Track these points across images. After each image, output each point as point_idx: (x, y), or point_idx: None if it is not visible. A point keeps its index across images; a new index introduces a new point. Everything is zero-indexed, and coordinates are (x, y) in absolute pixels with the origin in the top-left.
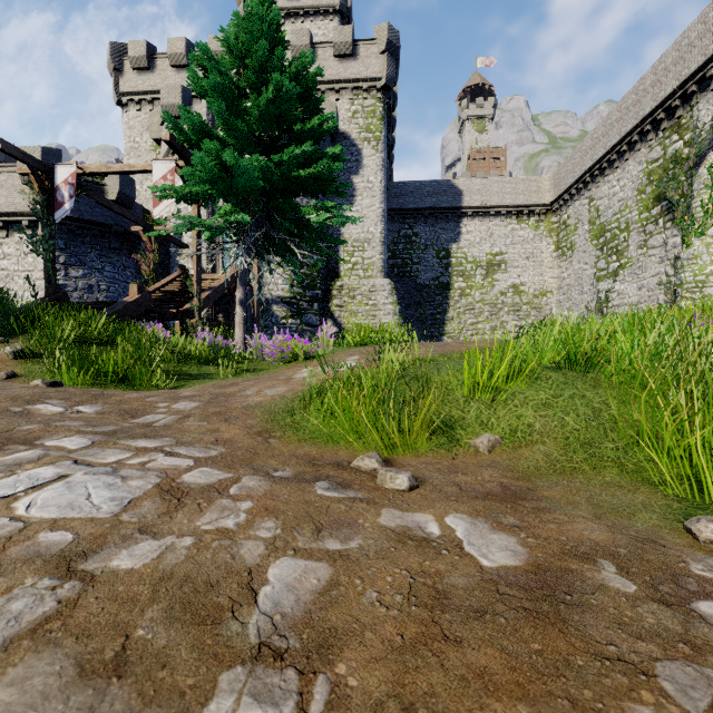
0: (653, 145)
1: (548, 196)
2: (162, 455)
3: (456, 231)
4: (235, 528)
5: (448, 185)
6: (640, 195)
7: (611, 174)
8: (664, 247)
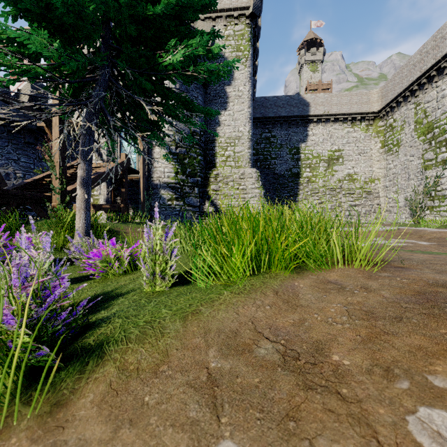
0: None
1: (376, 106)
2: None
3: (304, 133)
4: None
5: (298, 99)
6: None
7: (439, 80)
8: None
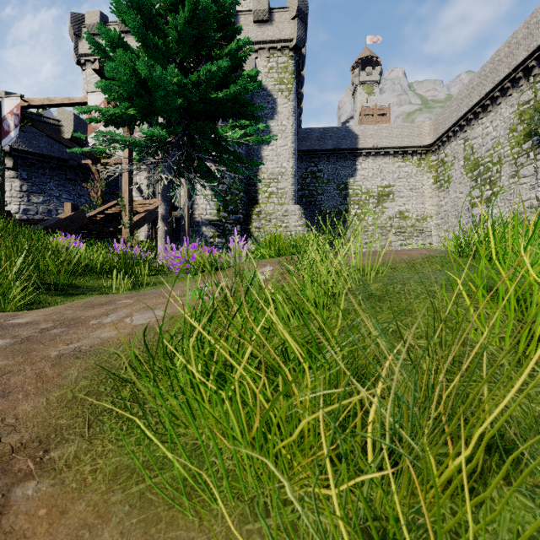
0: (524, 89)
1: (428, 139)
2: None
3: (353, 168)
4: None
5: (346, 130)
6: (511, 133)
7: (484, 117)
8: (535, 176)
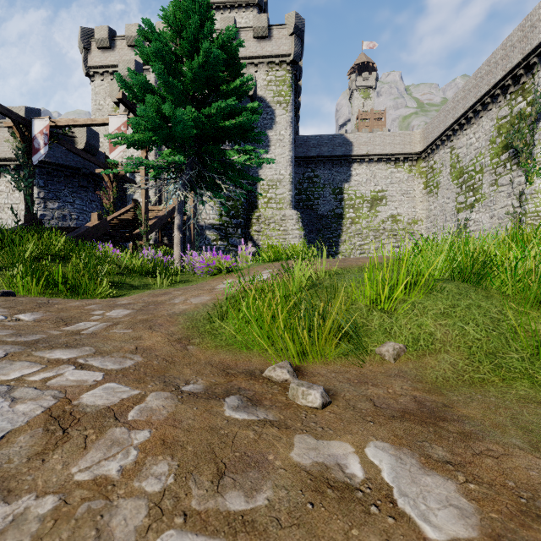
0: (502, 105)
1: (419, 146)
2: (72, 368)
3: (347, 173)
4: (117, 477)
5: (341, 138)
6: (491, 144)
7: (468, 128)
8: (511, 185)
